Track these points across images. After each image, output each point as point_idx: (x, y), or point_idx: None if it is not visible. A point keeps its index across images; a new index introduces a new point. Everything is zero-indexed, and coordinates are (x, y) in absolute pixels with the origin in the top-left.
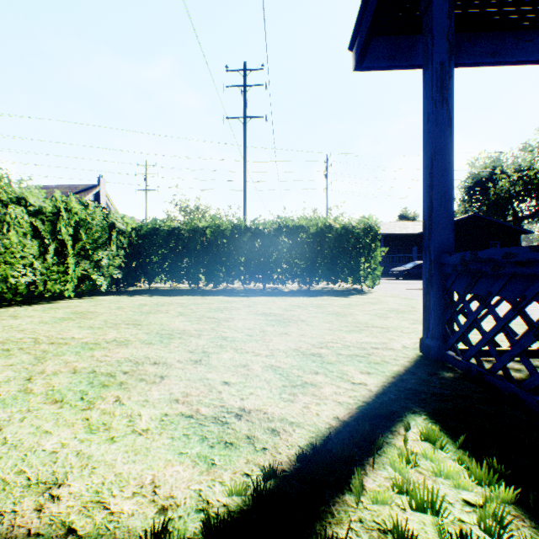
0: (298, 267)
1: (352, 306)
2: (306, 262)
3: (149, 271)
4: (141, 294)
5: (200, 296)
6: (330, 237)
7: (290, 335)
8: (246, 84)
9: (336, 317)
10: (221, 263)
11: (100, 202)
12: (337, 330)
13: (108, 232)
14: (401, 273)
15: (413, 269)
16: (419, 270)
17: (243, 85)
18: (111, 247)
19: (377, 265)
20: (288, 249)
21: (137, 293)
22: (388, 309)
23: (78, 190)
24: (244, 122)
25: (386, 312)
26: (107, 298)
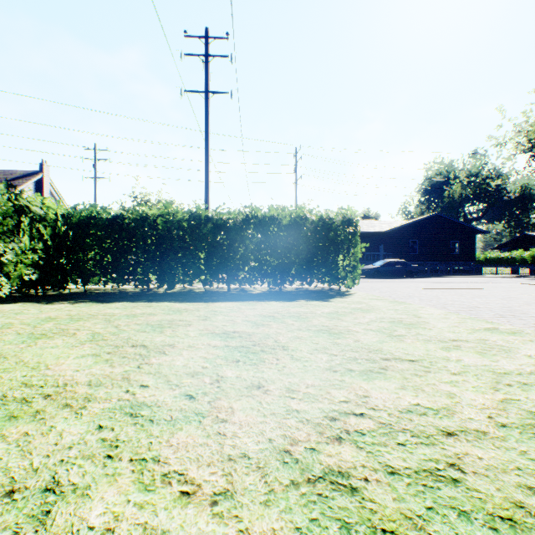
0: (269, 265)
1: (341, 315)
2: (279, 259)
3: (82, 270)
4: (65, 300)
5: (144, 301)
6: (306, 230)
7: (267, 392)
8: (208, 54)
9: (331, 339)
10: (175, 260)
11: (43, 191)
12: (345, 371)
13: (15, 217)
14: (371, 271)
15: (382, 267)
16: (389, 268)
17: (205, 54)
18: (23, 238)
19: (358, 263)
20: (257, 244)
21: (62, 298)
22: (390, 320)
23: (15, 176)
24: (206, 97)
25: (393, 326)
26: (8, 307)
